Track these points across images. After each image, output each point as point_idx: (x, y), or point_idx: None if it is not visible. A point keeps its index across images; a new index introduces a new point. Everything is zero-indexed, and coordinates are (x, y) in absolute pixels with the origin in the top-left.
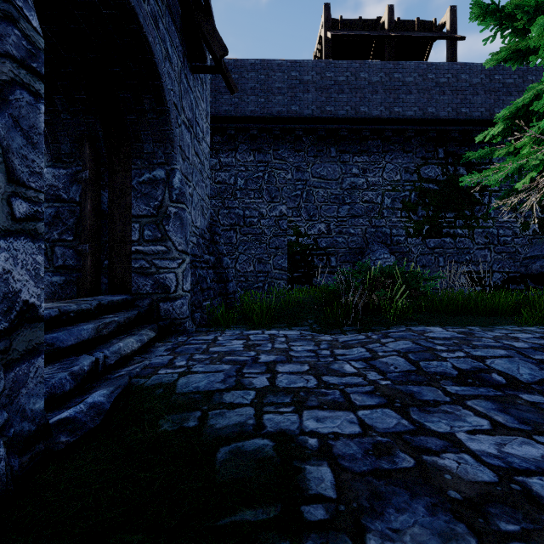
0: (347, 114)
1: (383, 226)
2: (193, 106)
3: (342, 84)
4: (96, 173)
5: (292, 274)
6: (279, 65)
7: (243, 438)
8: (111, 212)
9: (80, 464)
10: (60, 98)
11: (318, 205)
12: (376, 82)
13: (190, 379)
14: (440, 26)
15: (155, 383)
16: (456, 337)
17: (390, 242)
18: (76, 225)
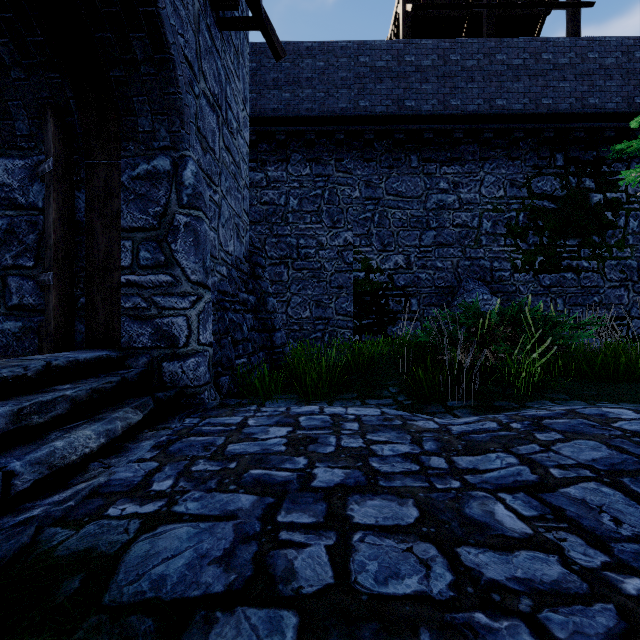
0: (433, 110)
1: (481, 258)
2: (221, 79)
3: (426, 71)
4: (66, 163)
5: (360, 321)
6: (343, 48)
7: None
8: (90, 224)
9: None
10: (5, 42)
11: (394, 231)
12: (472, 67)
13: (158, 544)
14: None
15: (78, 553)
16: None
17: (490, 279)
18: (39, 244)
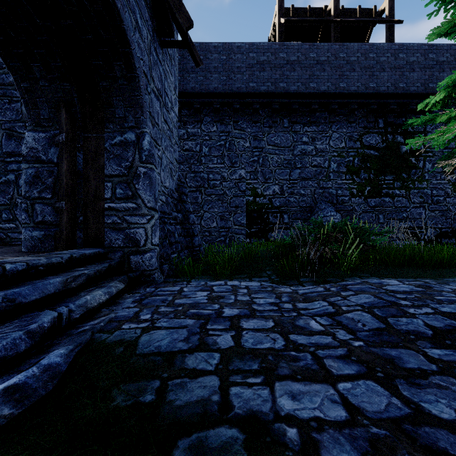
0: (298, 89)
1: (330, 187)
2: (162, 78)
3: (293, 63)
4: (72, 136)
5: (250, 229)
6: (238, 47)
7: (206, 424)
8: (86, 172)
9: (14, 452)
10: (38, 65)
11: (272, 169)
12: (323, 61)
13: (153, 336)
14: (380, 12)
15: (116, 341)
16: (415, 291)
17: (336, 202)
18: (54, 184)
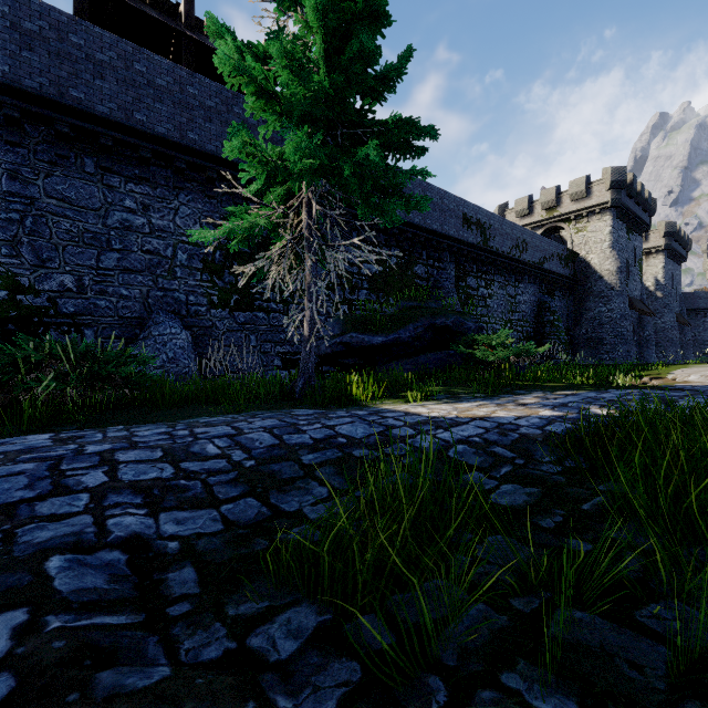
0: (111, 114)
1: (176, 290)
2: None
3: (102, 65)
4: None
5: None
6: None
7: None
8: None
9: None
10: None
11: (59, 244)
12: (160, 87)
13: None
14: None
15: None
16: (23, 450)
17: (186, 313)
18: None
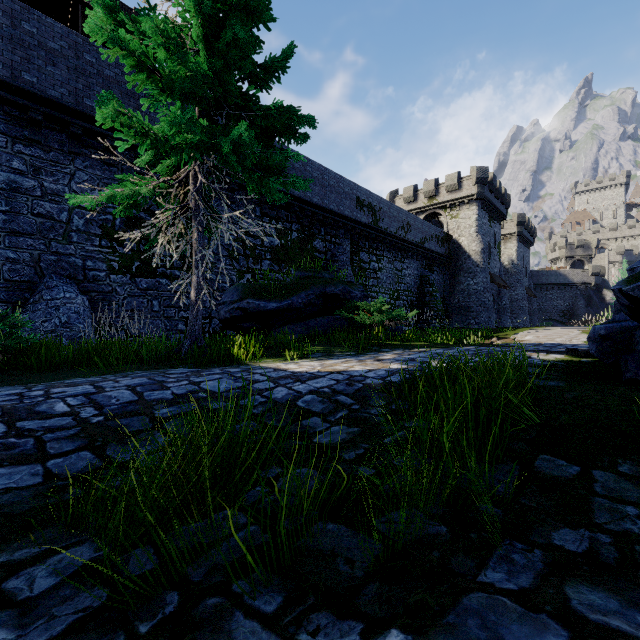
0: None
1: (72, 255)
2: None
3: None
4: None
5: None
6: None
7: None
8: None
9: None
10: None
11: None
12: (53, 50)
13: None
14: None
15: None
16: None
17: (83, 278)
18: None
